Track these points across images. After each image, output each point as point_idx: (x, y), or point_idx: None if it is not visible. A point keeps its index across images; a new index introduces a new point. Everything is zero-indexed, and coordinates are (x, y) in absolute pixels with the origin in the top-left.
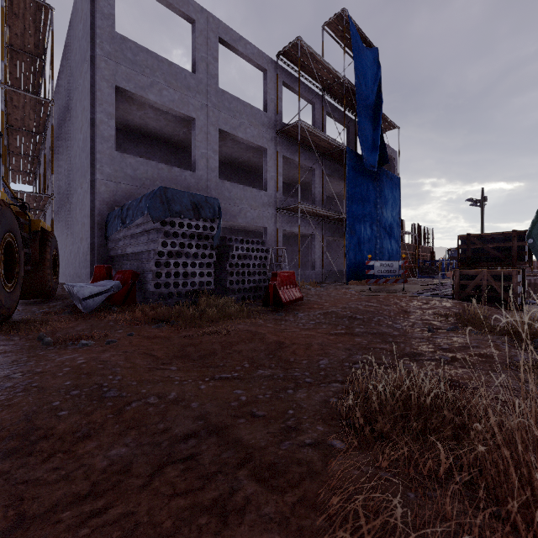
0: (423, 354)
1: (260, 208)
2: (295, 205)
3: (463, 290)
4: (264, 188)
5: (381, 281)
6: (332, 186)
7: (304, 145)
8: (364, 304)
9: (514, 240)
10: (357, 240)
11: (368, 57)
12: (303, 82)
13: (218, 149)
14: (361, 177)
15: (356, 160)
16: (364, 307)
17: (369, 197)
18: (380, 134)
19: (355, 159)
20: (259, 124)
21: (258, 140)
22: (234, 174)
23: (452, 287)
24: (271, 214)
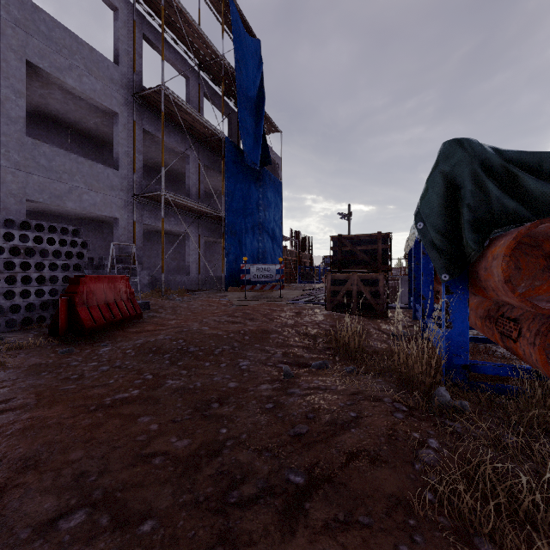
0: (253, 466)
1: (106, 192)
2: (157, 192)
3: (335, 297)
4: (114, 166)
5: (257, 287)
6: (214, 182)
7: (175, 123)
8: (223, 320)
9: (380, 243)
10: (238, 243)
11: (250, 45)
12: (173, 47)
13: (24, 90)
14: (243, 174)
15: (237, 153)
16: (212, 328)
17: (251, 197)
18: (262, 131)
19: (235, 152)
20: (105, 77)
21: (103, 98)
22: (76, 144)
23: (324, 294)
24: (126, 202)
